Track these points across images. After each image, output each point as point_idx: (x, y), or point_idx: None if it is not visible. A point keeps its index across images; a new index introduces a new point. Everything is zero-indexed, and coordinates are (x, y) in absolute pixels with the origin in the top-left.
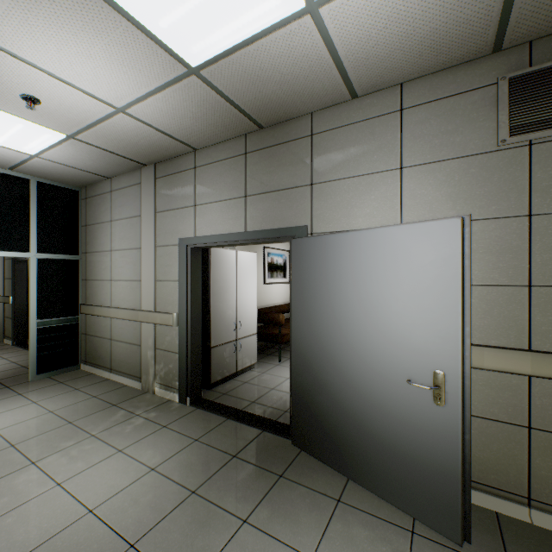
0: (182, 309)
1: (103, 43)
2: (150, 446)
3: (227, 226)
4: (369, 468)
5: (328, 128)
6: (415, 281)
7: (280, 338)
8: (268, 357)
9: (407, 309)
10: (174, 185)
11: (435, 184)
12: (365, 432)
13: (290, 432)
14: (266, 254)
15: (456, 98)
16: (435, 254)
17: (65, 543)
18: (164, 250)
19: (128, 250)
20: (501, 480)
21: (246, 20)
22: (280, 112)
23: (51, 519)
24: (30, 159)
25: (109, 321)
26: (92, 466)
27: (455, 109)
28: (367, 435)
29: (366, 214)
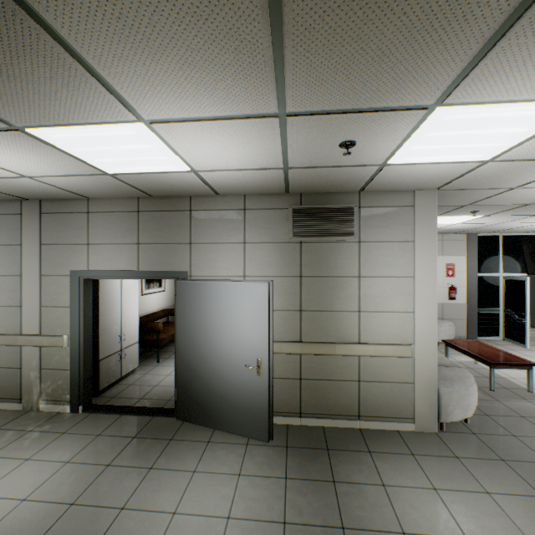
0: (74, 331)
1: (40, 157)
2: (57, 449)
3: (121, 264)
4: (226, 419)
5: (202, 208)
6: (249, 312)
7: (160, 343)
8: (148, 360)
9: (245, 327)
10: (64, 222)
11: (261, 255)
12: (224, 399)
13: (175, 412)
14: None
15: (271, 211)
16: (258, 299)
17: (13, 521)
18: (52, 279)
19: (2, 276)
20: (290, 408)
21: (154, 168)
22: (169, 193)
23: None
24: None
25: None
26: (5, 476)
27: (271, 217)
28: (225, 400)
29: (225, 267)
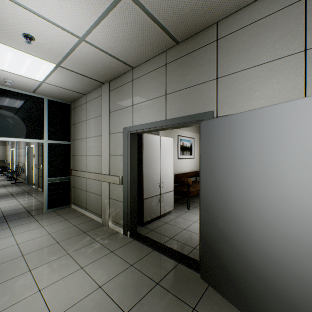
0: (124, 173)
1: None
2: (101, 266)
3: (153, 117)
4: None
5: (231, 31)
6: None
7: (189, 194)
8: (180, 206)
9: None
10: (120, 93)
11: None
12: (272, 287)
13: (199, 268)
14: (179, 140)
15: None
16: None
17: None
18: (114, 136)
19: (94, 137)
20: None
21: None
22: (192, 25)
23: None
24: (41, 84)
25: (85, 180)
26: (63, 278)
27: None
28: (275, 291)
29: (267, 96)
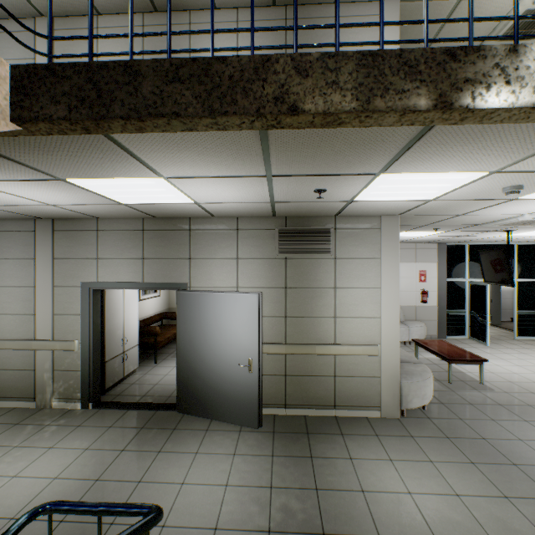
0: (85, 336)
1: (69, 194)
2: (75, 439)
3: (128, 277)
4: (222, 410)
5: (200, 228)
6: (242, 319)
7: (157, 345)
8: (146, 361)
9: (238, 332)
10: (75, 239)
11: (252, 269)
12: (220, 393)
13: (176, 406)
14: None
15: (260, 231)
16: (249, 308)
17: (50, 493)
18: (63, 290)
19: (16, 287)
20: (276, 400)
21: (163, 201)
22: (171, 215)
23: (28, 490)
24: None
25: None
26: (34, 461)
27: (260, 236)
28: (221, 394)
29: (220, 279)
